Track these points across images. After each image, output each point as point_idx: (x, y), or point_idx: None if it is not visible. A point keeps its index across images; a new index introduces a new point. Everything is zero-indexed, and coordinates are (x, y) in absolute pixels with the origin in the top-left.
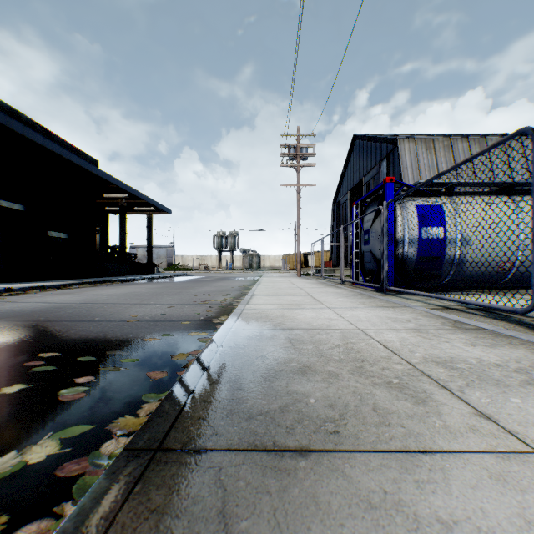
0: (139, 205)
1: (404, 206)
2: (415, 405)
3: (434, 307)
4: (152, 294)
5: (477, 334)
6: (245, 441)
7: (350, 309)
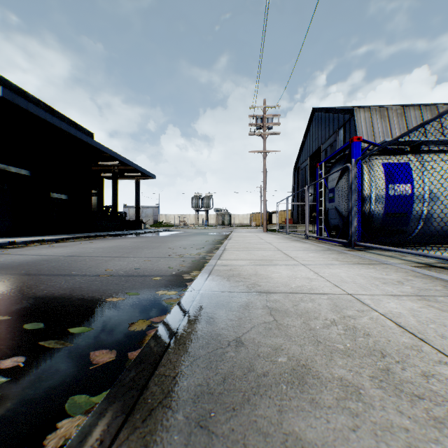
0: (129, 171)
1: (370, 164)
2: None
3: (416, 265)
4: (134, 247)
5: None
6: None
7: (325, 266)
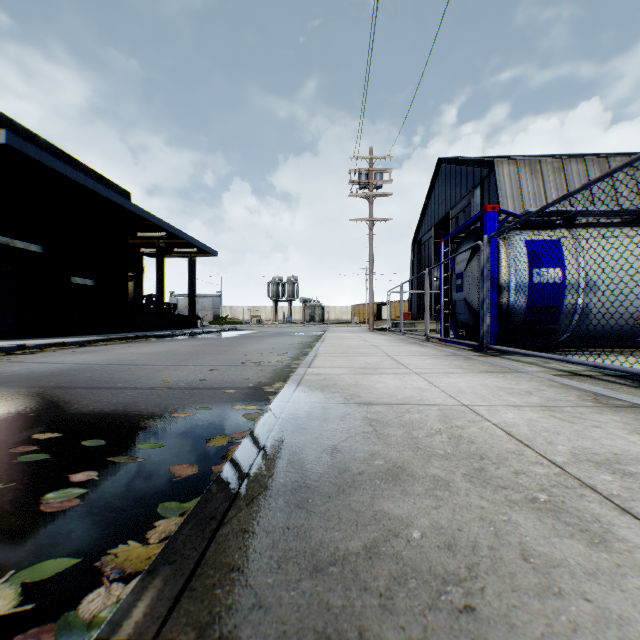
0: (180, 246)
1: (509, 242)
2: (592, 549)
3: (557, 373)
4: (192, 353)
5: (636, 414)
6: (309, 628)
7: (444, 375)
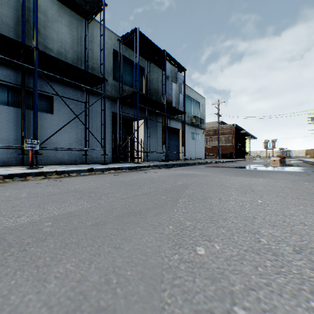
0: (248, 138)
1: None
2: None
3: None
4: None
5: None
6: None
7: None
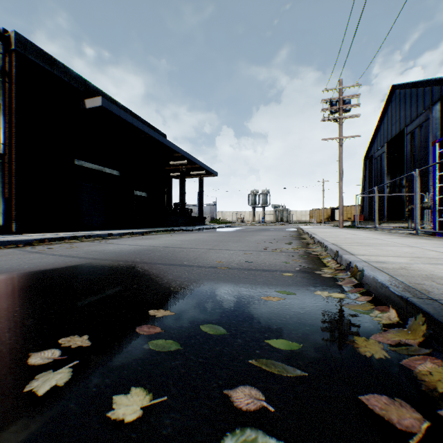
0: (194, 170)
1: None
2: None
3: None
4: (216, 240)
5: None
6: None
7: None
